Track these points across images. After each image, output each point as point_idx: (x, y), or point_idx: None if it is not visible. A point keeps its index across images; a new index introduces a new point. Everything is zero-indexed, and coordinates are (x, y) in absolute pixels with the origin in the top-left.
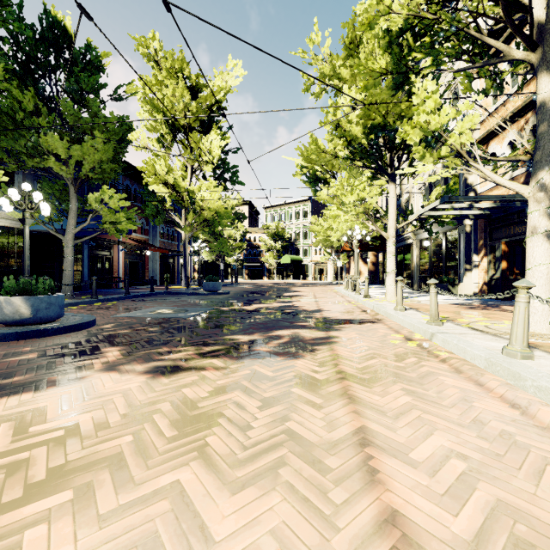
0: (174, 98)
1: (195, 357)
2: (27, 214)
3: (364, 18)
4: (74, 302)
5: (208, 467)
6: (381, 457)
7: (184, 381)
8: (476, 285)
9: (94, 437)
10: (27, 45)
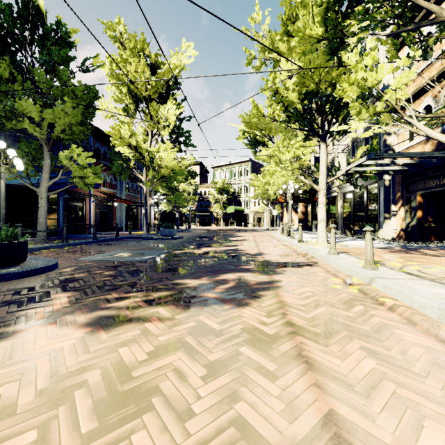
0: (137, 73)
1: (141, 305)
2: (2, 168)
3: None
4: (45, 247)
5: None
6: None
7: (124, 336)
8: (394, 231)
9: None
10: (5, 22)
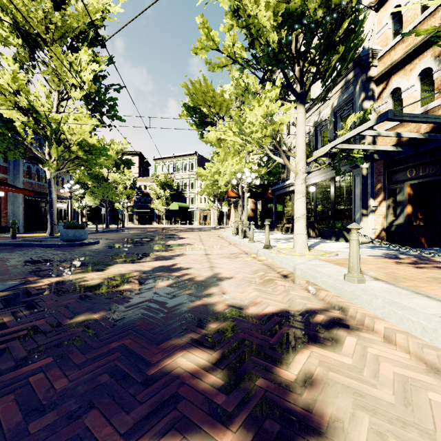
0: (30, 1)
1: None
2: None
3: None
4: None
5: None
6: None
7: None
8: (373, 231)
9: None
10: None
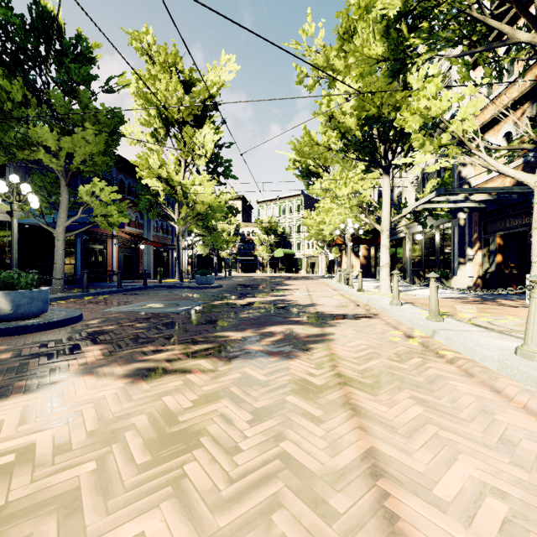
0: (168, 92)
1: (181, 358)
2: (14, 206)
3: (361, 1)
4: (64, 296)
5: (183, 511)
6: (399, 494)
7: (166, 386)
8: (470, 279)
9: (50, 465)
10: (17, 36)
